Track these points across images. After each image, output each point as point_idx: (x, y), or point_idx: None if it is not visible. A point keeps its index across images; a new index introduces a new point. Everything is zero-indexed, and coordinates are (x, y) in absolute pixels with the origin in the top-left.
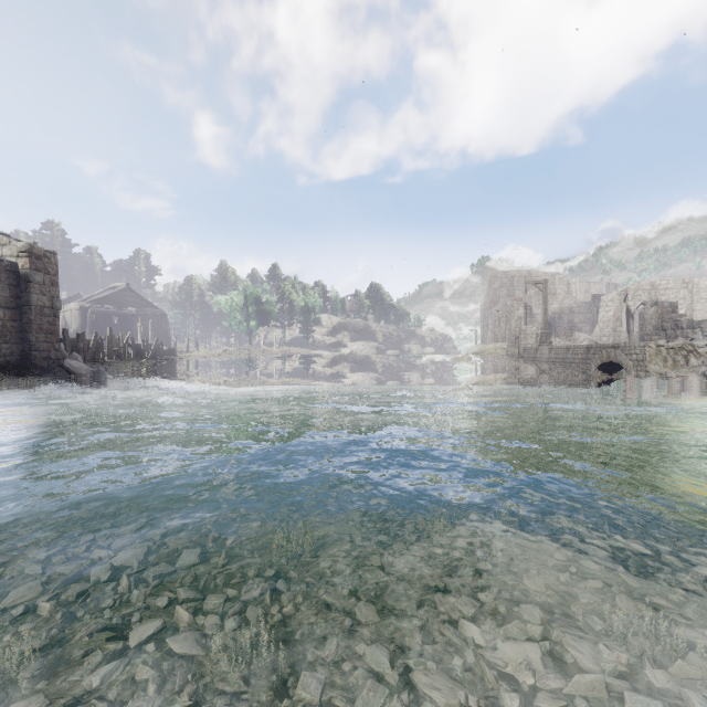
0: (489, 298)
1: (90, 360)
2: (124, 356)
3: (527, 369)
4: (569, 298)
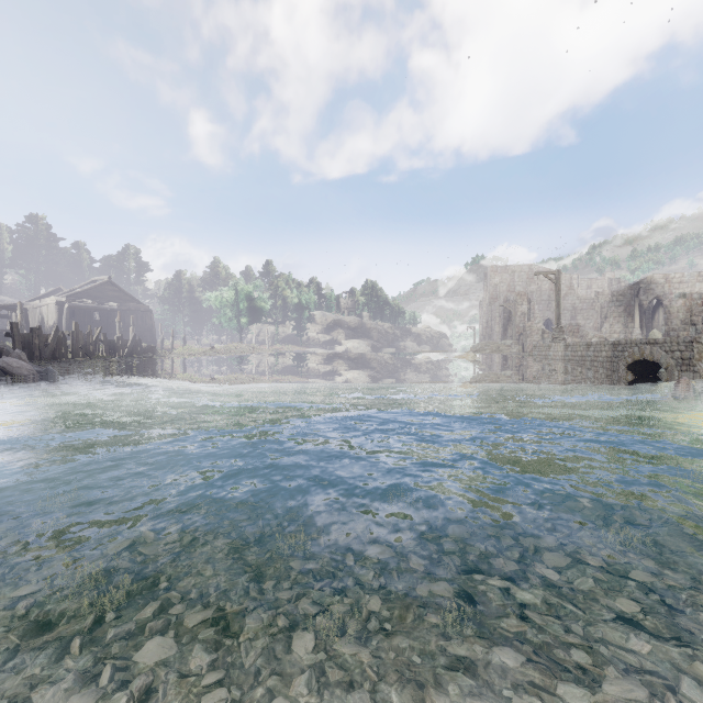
0: (489, 294)
1: (47, 358)
2: (93, 353)
3: (537, 368)
4: (572, 294)
